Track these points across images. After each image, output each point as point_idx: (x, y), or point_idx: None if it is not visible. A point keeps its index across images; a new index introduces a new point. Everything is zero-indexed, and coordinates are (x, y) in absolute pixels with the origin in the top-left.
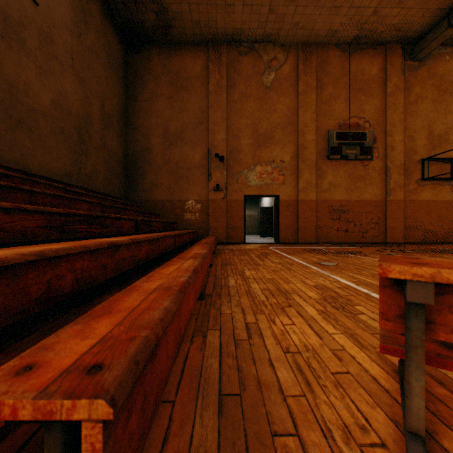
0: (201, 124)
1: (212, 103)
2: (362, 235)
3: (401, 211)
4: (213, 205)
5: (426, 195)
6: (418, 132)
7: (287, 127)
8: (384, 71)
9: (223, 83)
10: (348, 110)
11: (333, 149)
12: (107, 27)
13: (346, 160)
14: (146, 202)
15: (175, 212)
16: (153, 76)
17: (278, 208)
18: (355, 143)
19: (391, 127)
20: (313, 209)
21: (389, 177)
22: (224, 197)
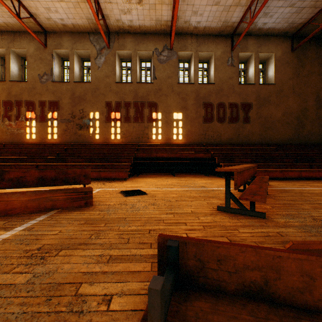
0: None
1: None
2: None
3: None
4: None
5: None
6: None
7: None
8: None
9: None
10: None
11: None
12: (321, 50)
13: None
14: None
15: None
16: None
17: None
18: None
19: None
20: None
21: None
22: None
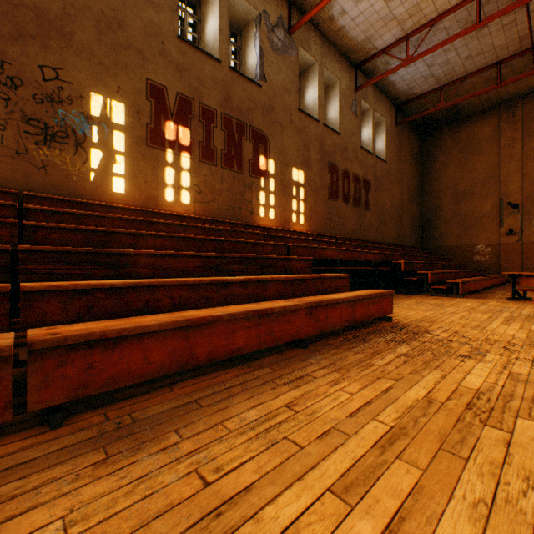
0: (491, 179)
1: (503, 158)
2: None
3: None
4: (504, 248)
5: None
6: None
7: None
8: None
9: (516, 136)
10: None
11: None
12: (410, 136)
13: None
14: (437, 248)
15: (464, 255)
16: (442, 151)
17: None
18: None
19: None
20: None
21: None
22: (518, 240)
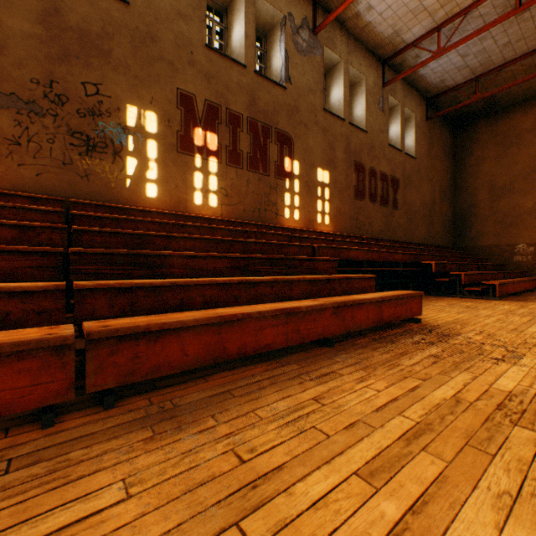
0: (533, 173)
1: None
2: None
3: None
4: None
5: None
6: None
7: None
8: None
9: None
10: None
11: None
12: (442, 131)
13: None
14: (472, 248)
15: (502, 255)
16: (478, 145)
17: None
18: None
19: None
20: None
21: None
22: None
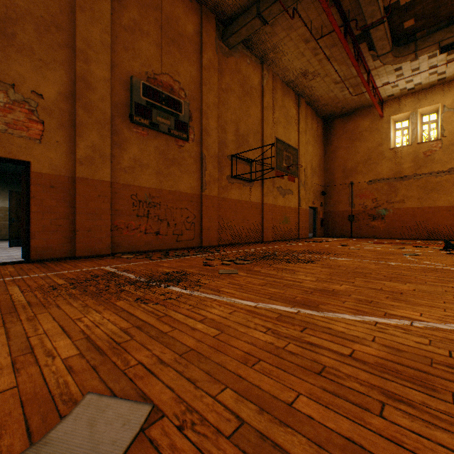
0: None
1: None
2: (177, 238)
3: (216, 209)
4: None
5: (235, 193)
6: (229, 125)
7: (52, 30)
8: (200, 36)
9: None
10: (160, 60)
11: (139, 108)
12: None
13: (158, 131)
14: None
15: None
16: None
17: (28, 188)
18: (169, 111)
19: (207, 107)
20: (107, 197)
21: (205, 167)
22: None
